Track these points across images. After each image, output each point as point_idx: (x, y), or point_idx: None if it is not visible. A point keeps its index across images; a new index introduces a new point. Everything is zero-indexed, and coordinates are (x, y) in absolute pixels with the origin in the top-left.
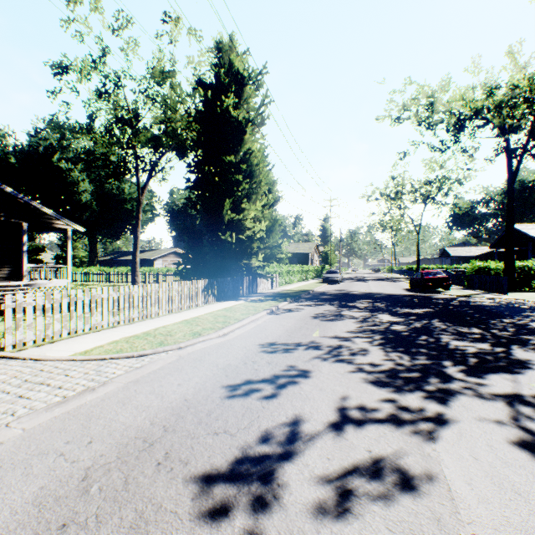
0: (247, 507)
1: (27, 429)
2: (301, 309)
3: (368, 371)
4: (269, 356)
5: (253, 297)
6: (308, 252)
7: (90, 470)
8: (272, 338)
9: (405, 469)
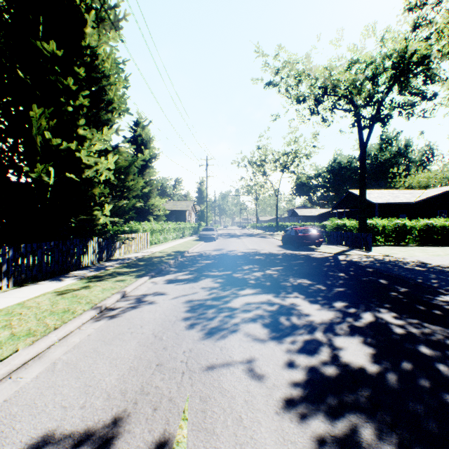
0: None
1: None
2: (164, 295)
3: None
4: None
5: (99, 268)
6: (186, 209)
7: None
8: None
9: None
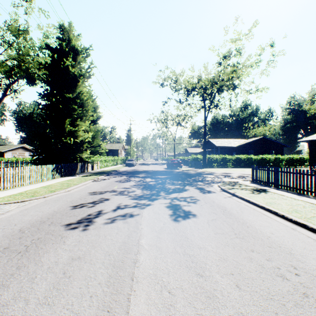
0: (83, 226)
1: None
2: (111, 179)
3: (132, 196)
4: (92, 196)
5: (84, 174)
6: (118, 149)
7: (21, 229)
8: (94, 190)
9: (133, 214)
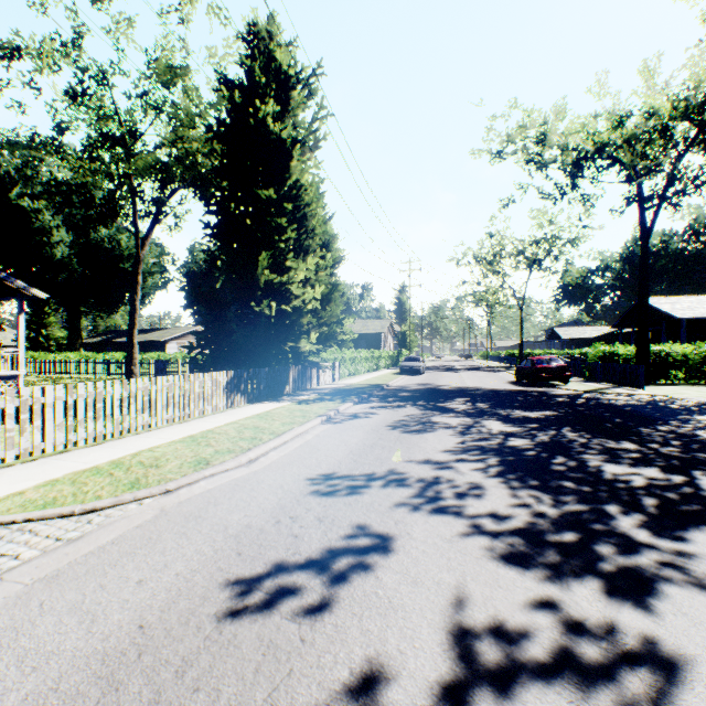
0: None
1: None
2: (372, 414)
3: (491, 532)
4: (321, 504)
5: (303, 395)
6: (380, 332)
7: None
8: (327, 467)
9: None
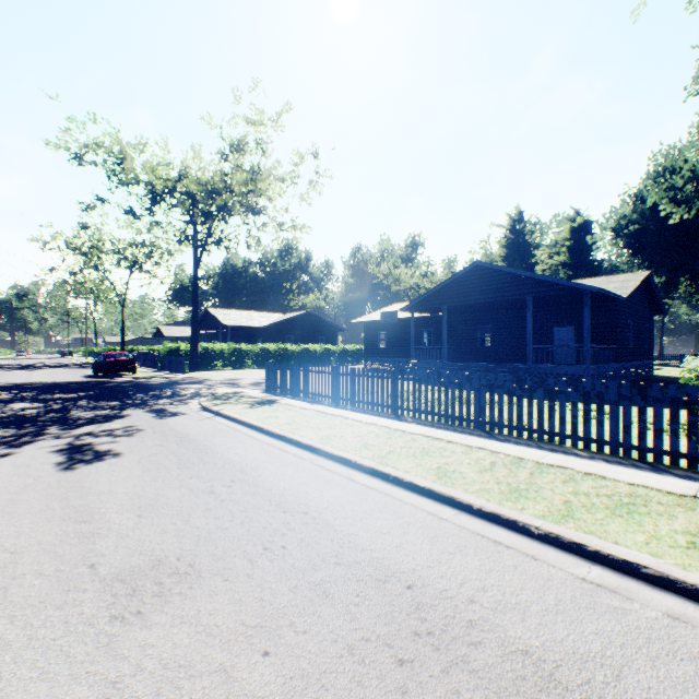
0: None
1: None
2: None
3: None
4: None
5: None
6: None
7: None
8: None
9: None
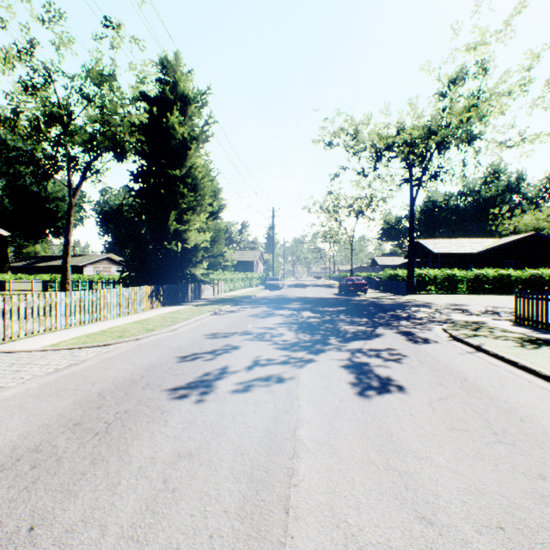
0: (197, 394)
1: (41, 383)
2: (241, 311)
3: (279, 344)
4: (211, 340)
5: (198, 302)
6: (253, 259)
7: (101, 392)
8: (214, 331)
9: (281, 377)
